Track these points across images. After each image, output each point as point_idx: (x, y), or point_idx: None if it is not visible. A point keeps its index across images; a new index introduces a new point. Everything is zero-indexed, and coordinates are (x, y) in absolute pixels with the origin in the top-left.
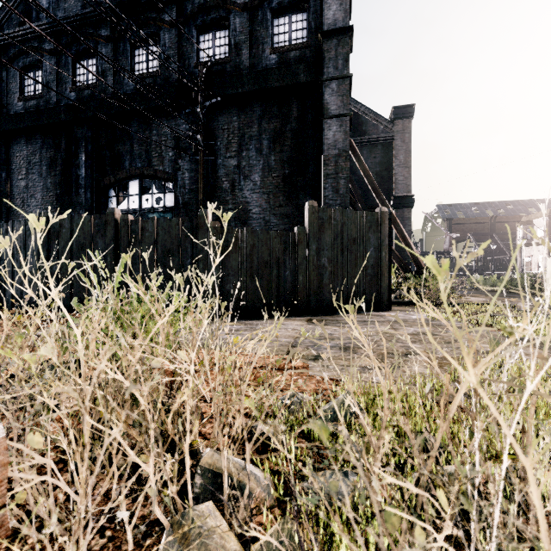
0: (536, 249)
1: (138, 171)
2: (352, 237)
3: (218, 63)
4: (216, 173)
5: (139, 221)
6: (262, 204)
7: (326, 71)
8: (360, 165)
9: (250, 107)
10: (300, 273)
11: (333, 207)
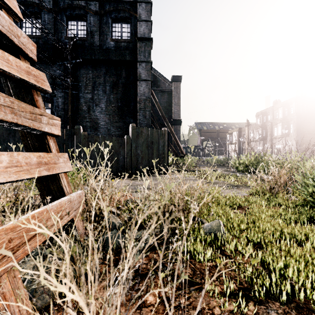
0: (234, 145)
1: None
2: (151, 141)
3: (80, 39)
4: (79, 101)
5: None
6: (106, 120)
7: (140, 57)
8: (156, 104)
9: (99, 67)
10: (127, 157)
11: (143, 124)
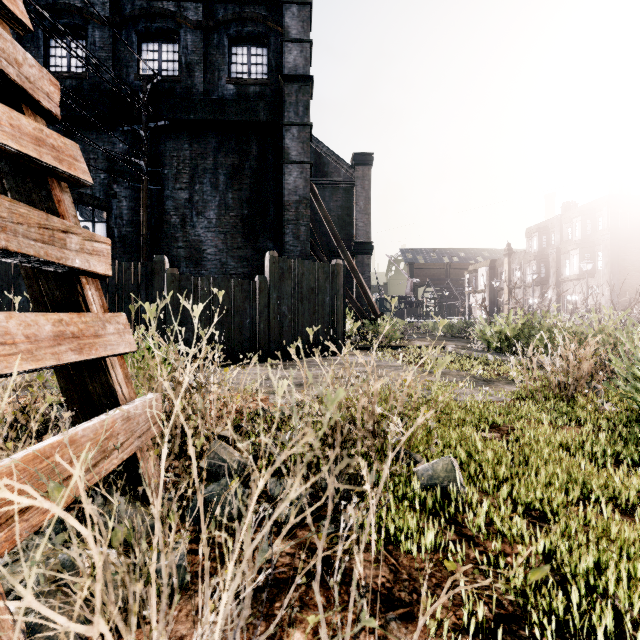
0: (480, 296)
1: None
2: (311, 286)
3: (165, 80)
4: (163, 205)
5: None
6: (218, 244)
7: (287, 115)
8: (321, 211)
9: (204, 136)
10: (261, 321)
11: (294, 253)
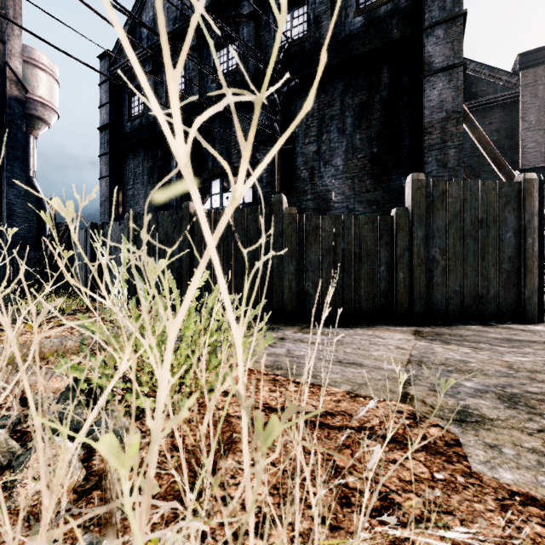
0: None
1: (219, 170)
2: (477, 218)
3: (296, 43)
4: (294, 162)
5: (211, 214)
6: (344, 191)
7: (429, 16)
8: (473, 132)
9: (330, 83)
10: (399, 268)
11: None
